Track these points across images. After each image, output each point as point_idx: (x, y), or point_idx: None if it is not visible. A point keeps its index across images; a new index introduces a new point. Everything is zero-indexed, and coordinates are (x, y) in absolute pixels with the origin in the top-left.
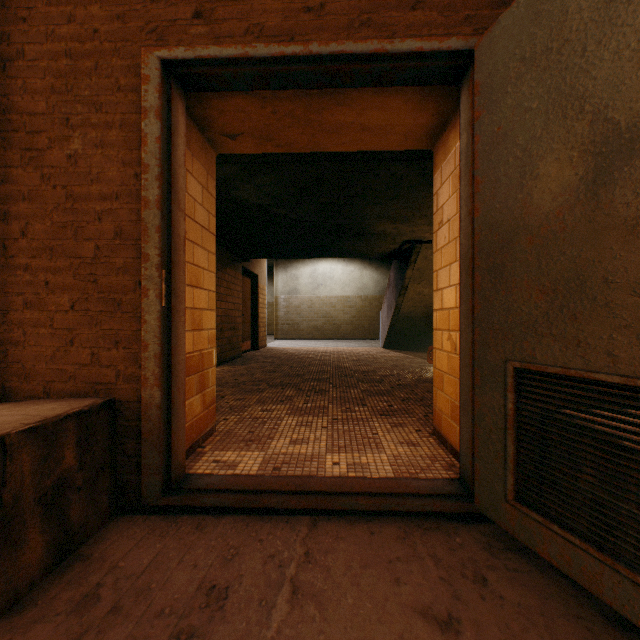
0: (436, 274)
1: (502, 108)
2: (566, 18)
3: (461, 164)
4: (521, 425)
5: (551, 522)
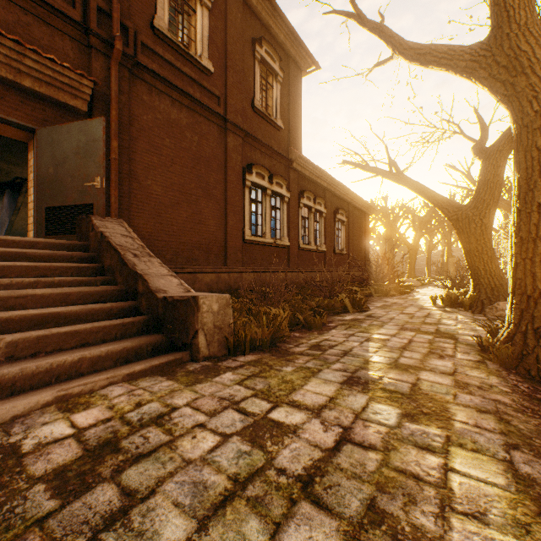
0: (30, 190)
1: (43, 149)
2: (54, 140)
3: (35, 157)
4: (47, 219)
5: (52, 236)
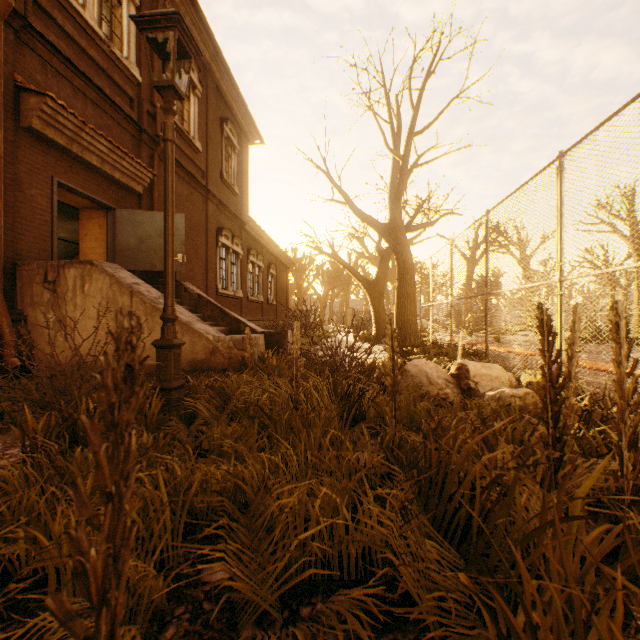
0: (84, 249)
1: (124, 225)
2: (136, 220)
3: (109, 228)
4: None
5: None
